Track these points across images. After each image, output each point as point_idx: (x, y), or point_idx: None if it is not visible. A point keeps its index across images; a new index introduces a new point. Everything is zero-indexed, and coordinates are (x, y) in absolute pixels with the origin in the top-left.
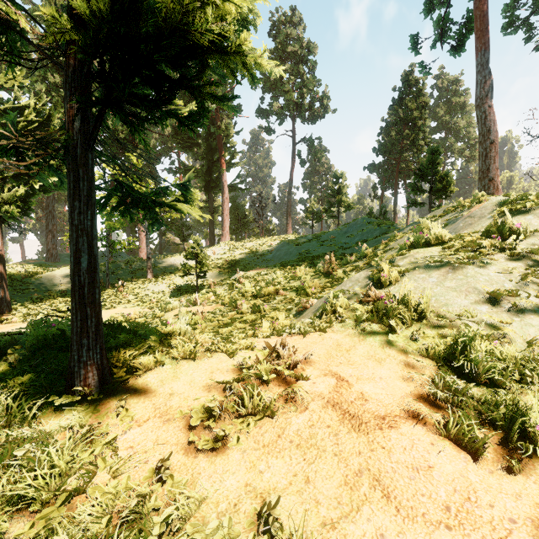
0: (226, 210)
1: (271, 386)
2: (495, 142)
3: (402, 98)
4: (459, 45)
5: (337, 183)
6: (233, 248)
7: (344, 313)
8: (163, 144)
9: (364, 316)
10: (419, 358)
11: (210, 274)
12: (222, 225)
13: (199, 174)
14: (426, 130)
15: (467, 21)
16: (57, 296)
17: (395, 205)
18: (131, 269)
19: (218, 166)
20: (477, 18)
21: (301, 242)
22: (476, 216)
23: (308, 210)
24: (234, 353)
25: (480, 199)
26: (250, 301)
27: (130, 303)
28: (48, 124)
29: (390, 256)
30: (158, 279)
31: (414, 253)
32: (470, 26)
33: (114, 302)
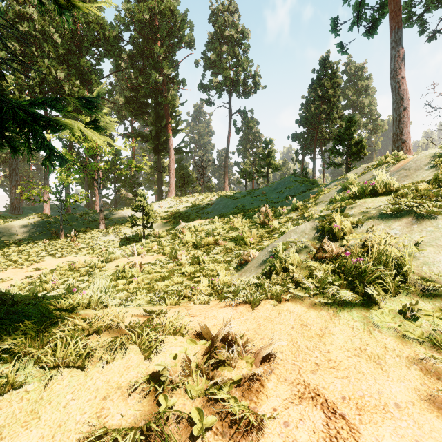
0: (172, 169)
1: (208, 438)
2: (407, 109)
3: (320, 78)
4: (372, 27)
5: (266, 148)
6: (178, 203)
7: (298, 273)
8: (118, 113)
9: (327, 278)
10: (436, 354)
11: (156, 224)
12: (169, 182)
13: (148, 139)
14: (339, 105)
15: (380, 6)
16: (13, 245)
17: (314, 167)
18: (86, 221)
19: (165, 131)
20: (391, 1)
21: (236, 197)
22: (411, 168)
23: (242, 170)
24: (151, 349)
25: (400, 156)
26: (190, 252)
27: (81, 252)
28: (0, 83)
29: (337, 206)
30: (109, 229)
31: (362, 202)
32: (382, 11)
33: (65, 251)
